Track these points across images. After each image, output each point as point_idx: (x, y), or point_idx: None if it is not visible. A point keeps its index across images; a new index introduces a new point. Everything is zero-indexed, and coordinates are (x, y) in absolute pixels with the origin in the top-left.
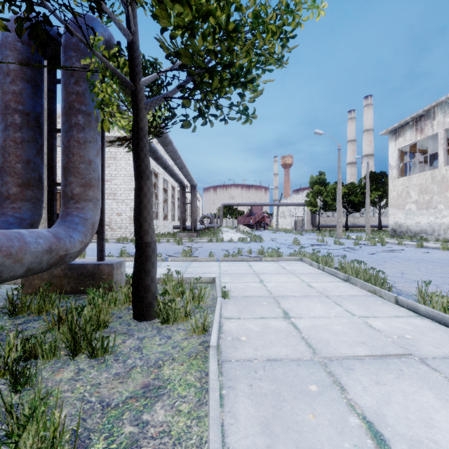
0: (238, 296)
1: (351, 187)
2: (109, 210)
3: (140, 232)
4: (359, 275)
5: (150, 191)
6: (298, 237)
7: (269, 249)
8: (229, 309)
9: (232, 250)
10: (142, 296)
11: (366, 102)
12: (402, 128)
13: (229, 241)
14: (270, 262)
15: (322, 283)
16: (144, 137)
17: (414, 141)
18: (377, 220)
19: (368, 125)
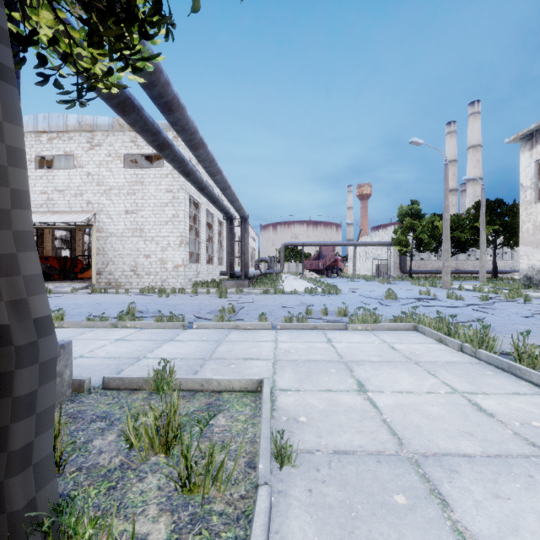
0: (316, 451)
1: (456, 220)
2: (135, 251)
3: None
4: None
5: (6, 142)
6: (386, 287)
7: (353, 306)
8: (292, 535)
9: (297, 307)
10: None
11: (472, 110)
12: None
13: (292, 293)
14: (363, 333)
15: (503, 399)
16: None
17: None
18: (489, 264)
19: (475, 140)
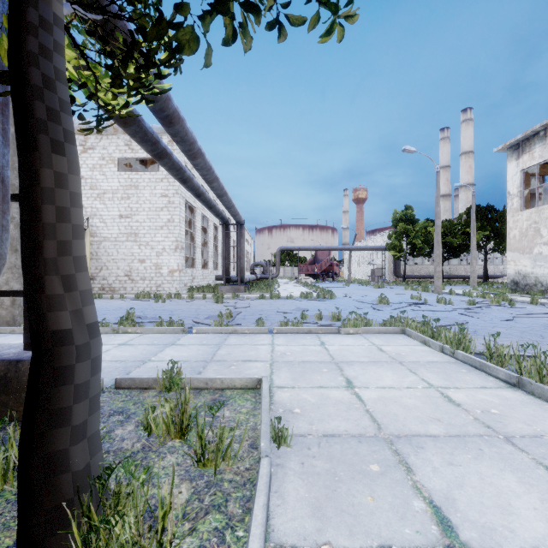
0: (308, 435)
1: (448, 225)
2: (129, 256)
3: (38, 303)
4: (546, 377)
5: (69, 189)
6: (380, 291)
7: (346, 310)
8: (288, 494)
9: (292, 312)
10: (38, 489)
11: (464, 117)
12: (528, 140)
13: (288, 298)
14: (354, 336)
15: (471, 392)
16: (46, 28)
17: (547, 158)
18: (481, 269)
19: (467, 147)
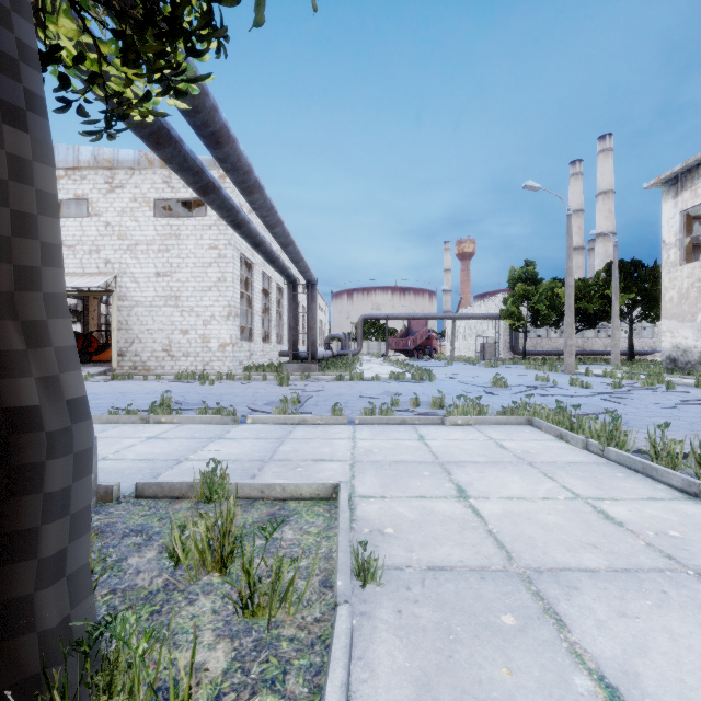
0: (406, 568)
1: (582, 286)
2: (168, 325)
3: None
4: None
5: (36, 185)
6: (494, 371)
7: (451, 395)
8: (379, 661)
9: (379, 396)
10: None
11: (602, 146)
12: (689, 172)
13: (374, 379)
14: (463, 428)
15: (635, 506)
16: None
17: None
18: (624, 343)
19: (606, 185)
